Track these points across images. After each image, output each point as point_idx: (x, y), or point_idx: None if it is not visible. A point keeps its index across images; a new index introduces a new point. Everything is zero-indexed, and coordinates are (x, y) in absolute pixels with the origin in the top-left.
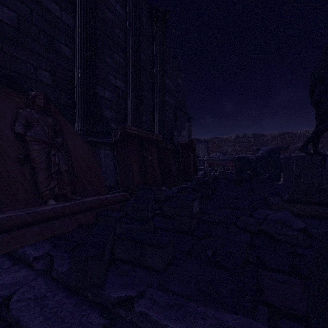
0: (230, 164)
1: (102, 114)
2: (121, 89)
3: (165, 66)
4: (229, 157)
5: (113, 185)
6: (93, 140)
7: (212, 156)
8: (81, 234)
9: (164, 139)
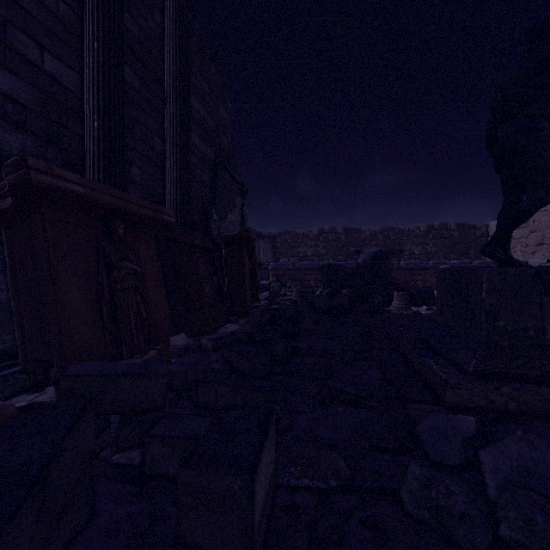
0: (311, 276)
1: None
2: (63, 84)
3: (193, 72)
4: (311, 264)
5: (10, 351)
6: None
7: (283, 263)
8: None
9: (187, 224)
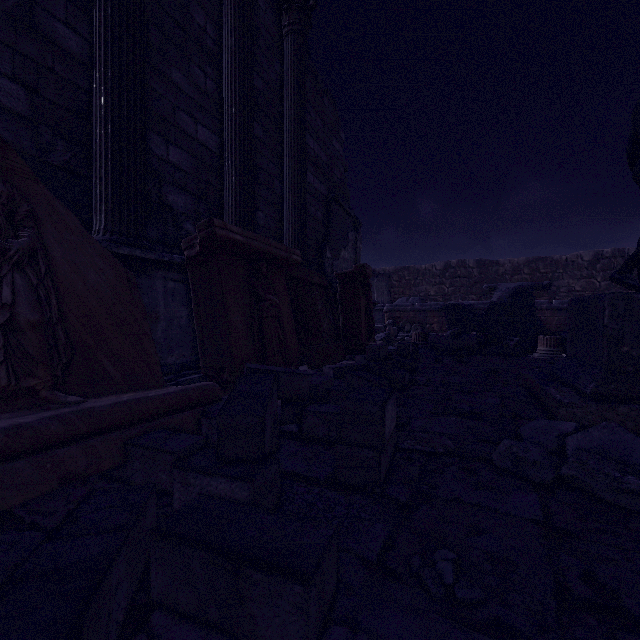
0: (435, 319)
1: (164, 200)
2: (209, 148)
3: (307, 111)
4: (434, 305)
5: (187, 363)
6: (133, 255)
7: (400, 303)
8: (74, 504)
9: (304, 263)
